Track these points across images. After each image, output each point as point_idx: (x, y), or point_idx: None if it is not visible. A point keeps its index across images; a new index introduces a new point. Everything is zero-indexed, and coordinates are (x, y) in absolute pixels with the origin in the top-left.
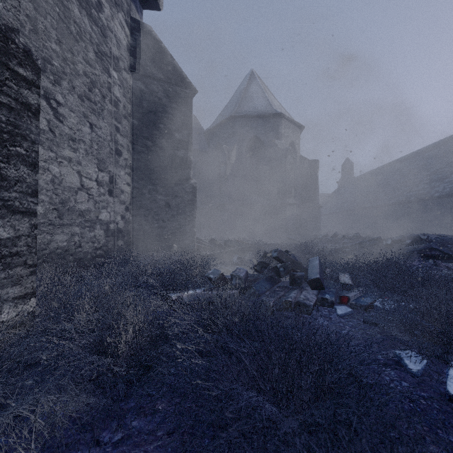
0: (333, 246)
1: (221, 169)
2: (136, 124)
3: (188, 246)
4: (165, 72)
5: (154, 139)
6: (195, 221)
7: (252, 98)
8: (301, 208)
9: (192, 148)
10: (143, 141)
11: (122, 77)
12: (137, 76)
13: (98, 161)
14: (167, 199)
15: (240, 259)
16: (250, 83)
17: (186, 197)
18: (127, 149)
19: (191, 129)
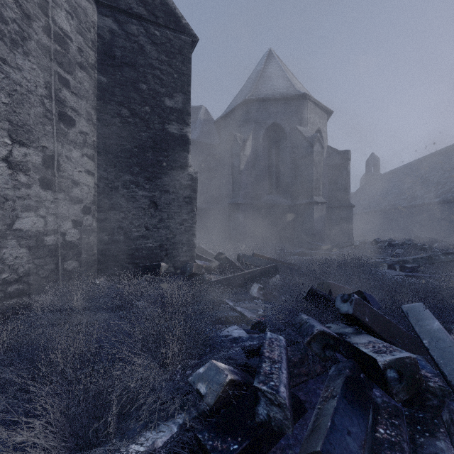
0: (380, 258)
1: (234, 162)
2: (105, 83)
3: (185, 264)
4: (149, 6)
5: (132, 106)
6: (195, 227)
7: (270, 79)
8: (328, 208)
9: (202, 141)
10: (115, 109)
11: (76, 2)
12: (106, 10)
13: (10, 126)
14: (152, 195)
15: (262, 290)
16: (267, 63)
17: (182, 193)
18: (86, 118)
19: (189, 93)
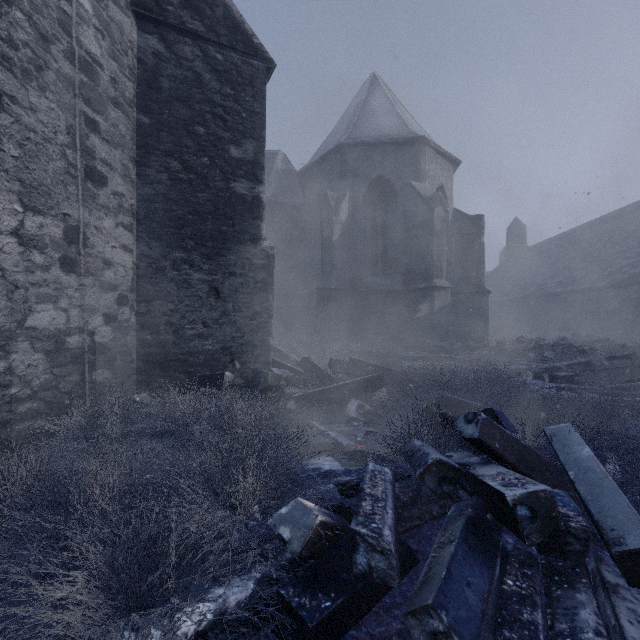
0: (524, 364)
1: (325, 231)
2: (147, 125)
3: (257, 374)
4: (207, 20)
5: (185, 157)
6: (271, 323)
7: (374, 116)
8: (455, 295)
9: (279, 201)
10: (161, 161)
11: (108, 16)
12: (149, 25)
13: (22, 187)
14: (213, 279)
15: (363, 409)
16: (371, 92)
17: (253, 276)
18: (122, 174)
19: (263, 139)
